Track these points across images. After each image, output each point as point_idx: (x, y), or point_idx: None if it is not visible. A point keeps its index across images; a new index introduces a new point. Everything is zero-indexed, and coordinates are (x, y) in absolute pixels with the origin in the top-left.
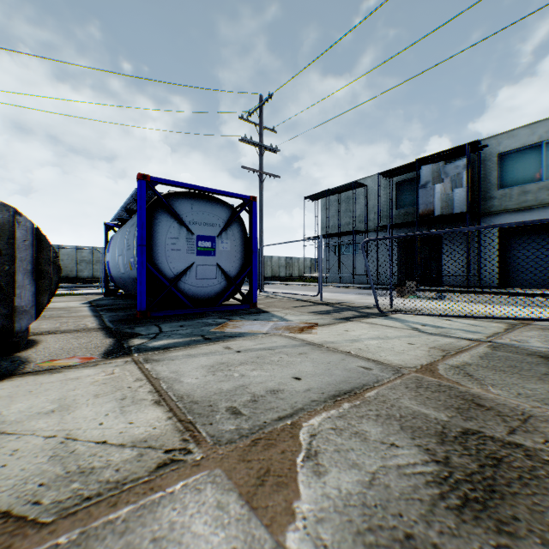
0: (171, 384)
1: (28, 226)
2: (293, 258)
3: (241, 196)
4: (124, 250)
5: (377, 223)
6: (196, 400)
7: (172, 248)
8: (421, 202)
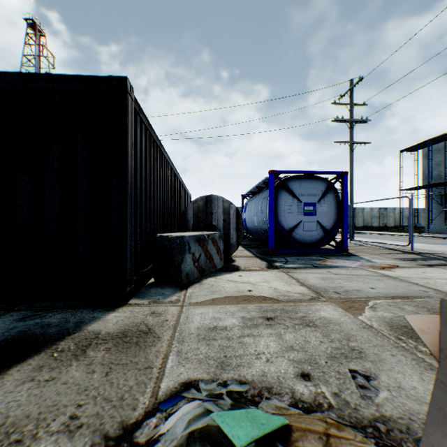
0: (304, 281)
1: (234, 208)
2: (387, 209)
3: (335, 172)
4: (258, 212)
5: None
6: (318, 287)
7: (288, 212)
8: None
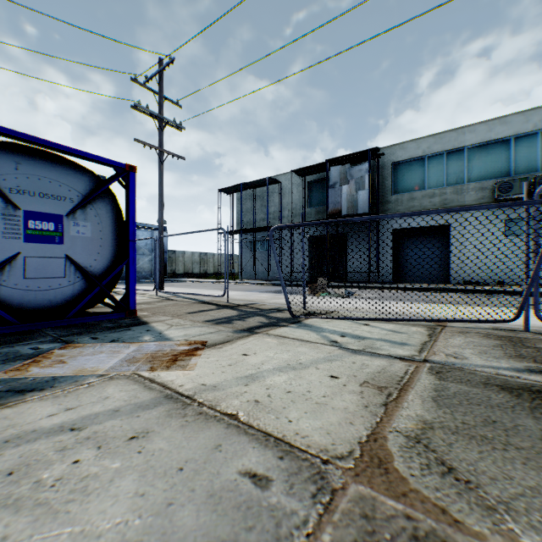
0: None
1: None
2: (208, 254)
3: (110, 161)
4: None
5: (291, 220)
6: None
7: None
8: (330, 202)
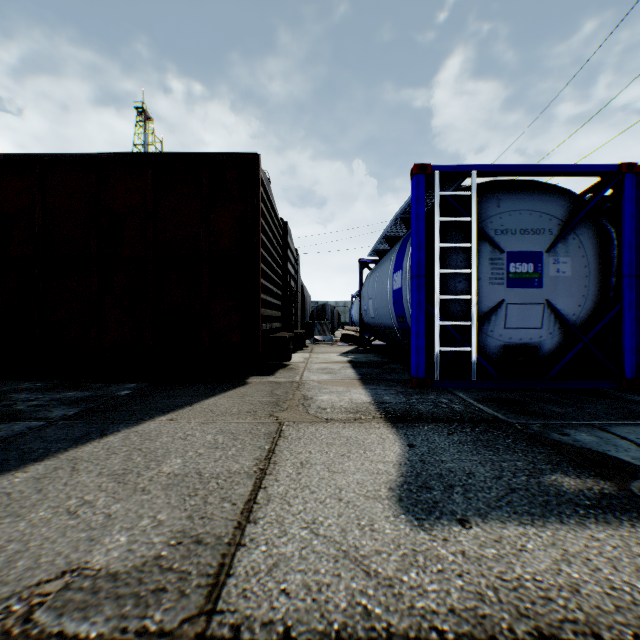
0: None
1: (336, 310)
2: None
3: None
4: (357, 311)
5: None
6: None
7: None
8: None
